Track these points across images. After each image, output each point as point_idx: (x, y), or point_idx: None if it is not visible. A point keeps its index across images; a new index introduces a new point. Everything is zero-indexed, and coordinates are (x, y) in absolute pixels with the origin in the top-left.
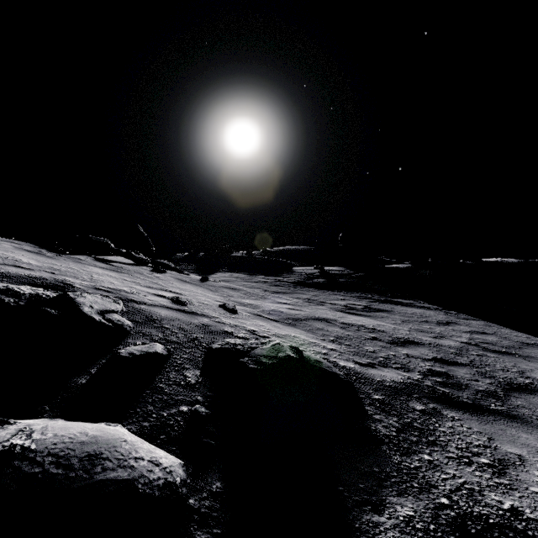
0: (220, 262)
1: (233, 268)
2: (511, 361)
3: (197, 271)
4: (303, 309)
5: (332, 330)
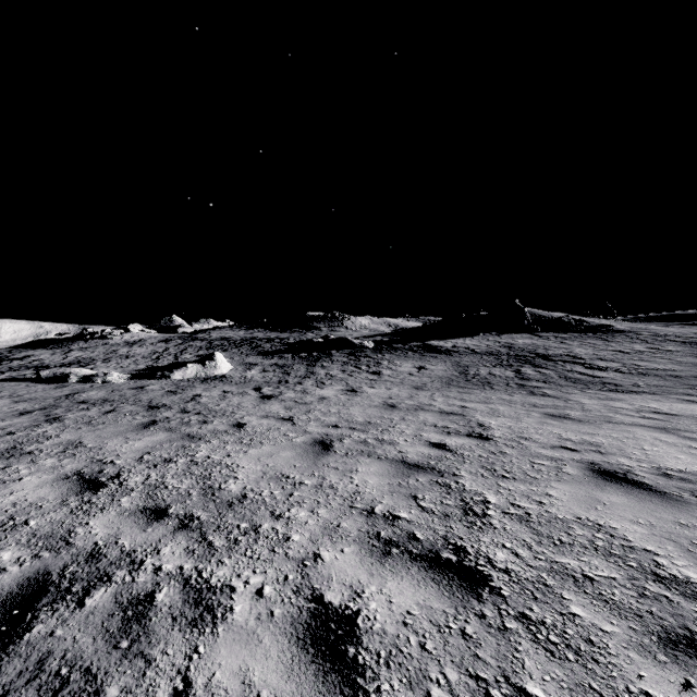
0: (661, 318)
1: (666, 321)
2: (677, 331)
3: (636, 322)
4: (642, 326)
5: (636, 327)
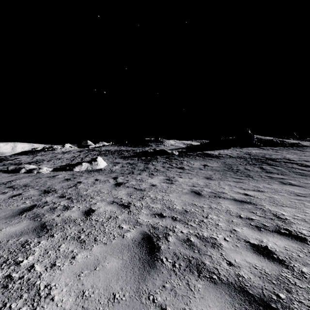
0: None
1: None
2: None
3: (309, 142)
4: None
5: None
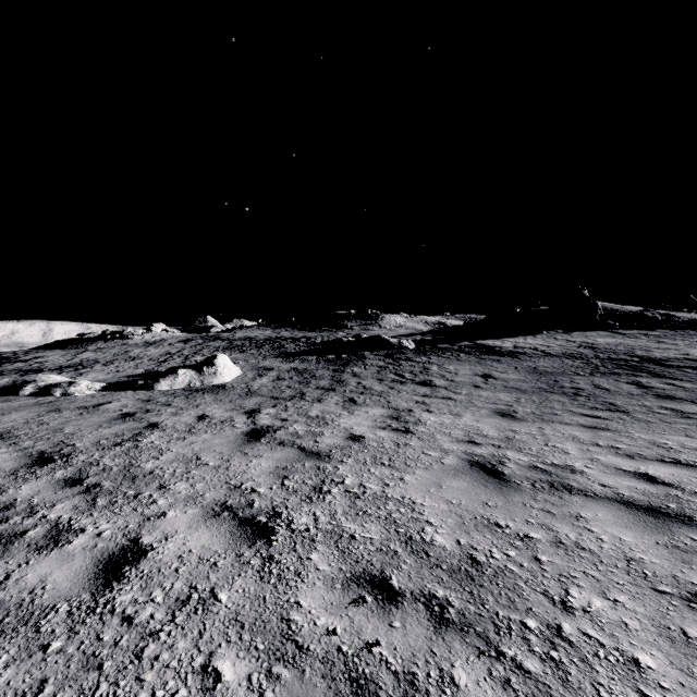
0: None
1: None
2: None
3: None
4: None
5: None
